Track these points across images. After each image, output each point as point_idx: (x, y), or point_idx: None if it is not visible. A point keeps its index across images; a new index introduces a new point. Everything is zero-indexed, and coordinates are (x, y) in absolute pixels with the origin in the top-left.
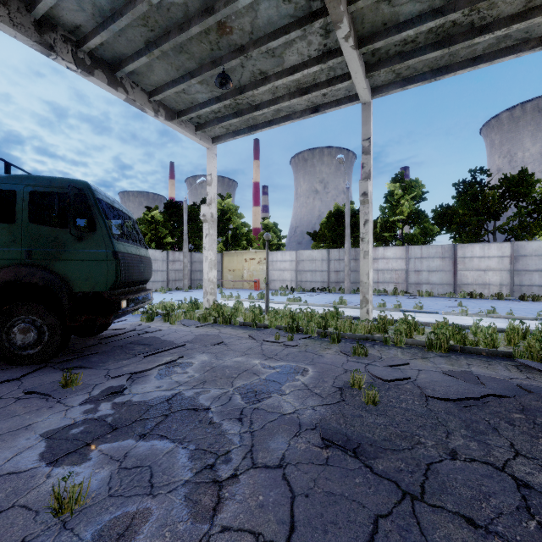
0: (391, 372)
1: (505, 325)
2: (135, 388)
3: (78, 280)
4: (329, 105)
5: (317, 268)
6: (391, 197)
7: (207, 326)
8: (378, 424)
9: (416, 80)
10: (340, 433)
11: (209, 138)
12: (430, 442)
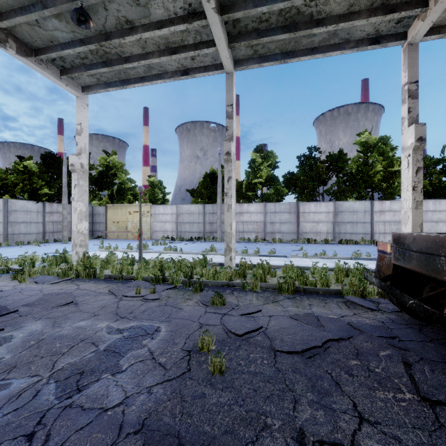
0: (245, 322)
1: (332, 264)
2: None
3: None
4: (198, 70)
5: (194, 220)
6: (254, 164)
7: (65, 282)
8: (222, 405)
9: (270, 59)
10: (171, 433)
11: (78, 86)
12: (277, 422)
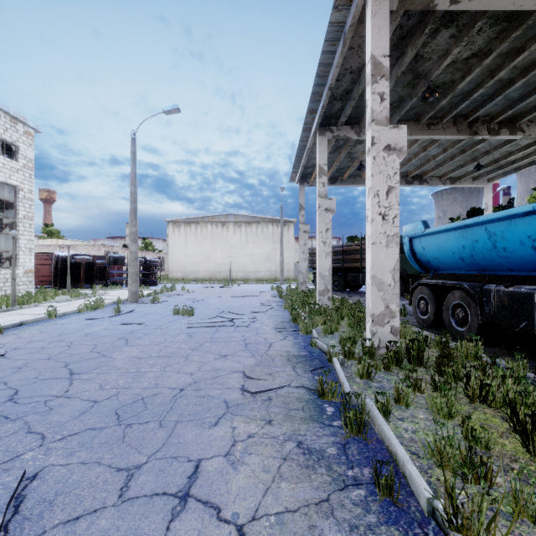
0: None
1: None
2: None
3: (409, 270)
4: None
5: None
6: None
7: None
8: None
9: None
10: None
11: (485, 180)
12: None
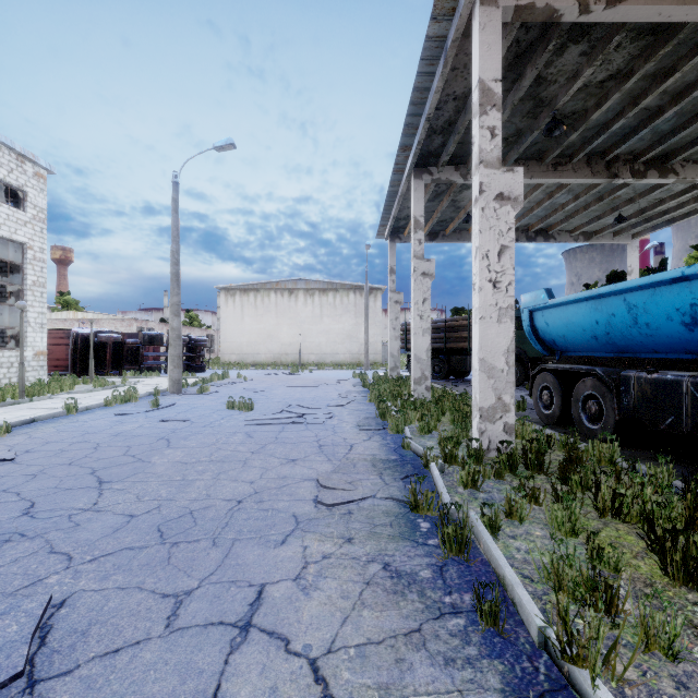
0: None
1: None
2: None
3: (530, 352)
4: None
5: None
6: None
7: None
8: None
9: None
10: None
11: (628, 236)
12: None
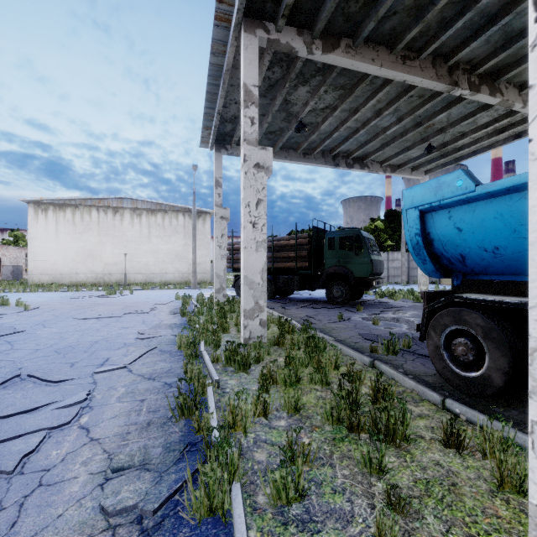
0: None
1: None
2: (383, 315)
3: (356, 272)
4: None
5: None
6: None
7: (418, 303)
8: None
9: None
10: None
11: (422, 172)
12: None
